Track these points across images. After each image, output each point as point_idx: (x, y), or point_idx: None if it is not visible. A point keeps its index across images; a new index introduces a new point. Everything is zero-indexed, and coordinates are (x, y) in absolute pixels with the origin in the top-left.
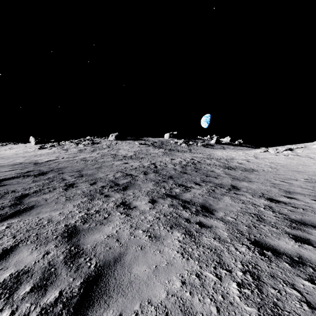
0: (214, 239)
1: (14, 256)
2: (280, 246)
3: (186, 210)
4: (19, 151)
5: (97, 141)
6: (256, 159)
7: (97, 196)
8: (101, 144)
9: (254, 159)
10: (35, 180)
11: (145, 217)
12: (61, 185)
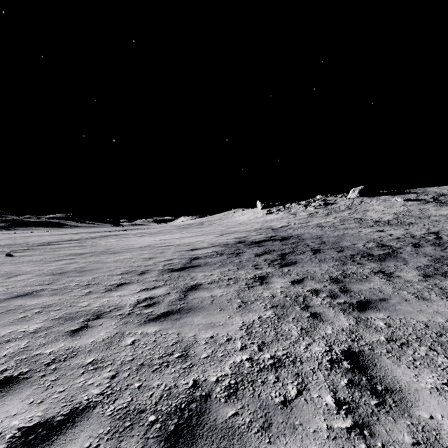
0: None
1: (306, 283)
2: None
3: None
4: (250, 217)
5: (330, 201)
6: None
7: (349, 262)
8: (338, 204)
9: None
10: (283, 244)
11: (411, 285)
12: (308, 250)
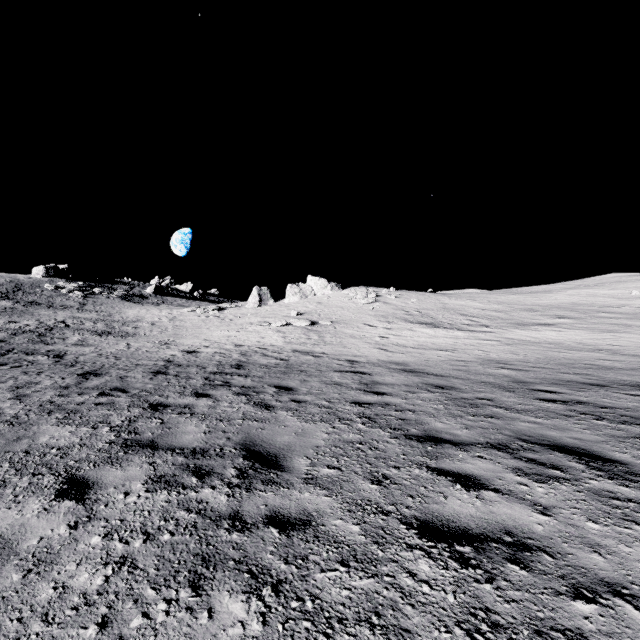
0: None
1: None
2: None
3: None
4: None
5: None
6: (169, 321)
7: None
8: None
9: (167, 321)
10: None
11: None
12: None
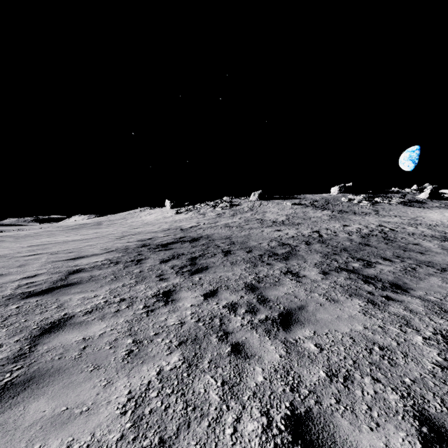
0: (403, 310)
1: (220, 295)
2: None
3: (369, 284)
4: (158, 217)
5: (235, 203)
6: None
7: (259, 264)
8: (242, 206)
9: None
10: (193, 246)
11: (318, 285)
12: (219, 252)
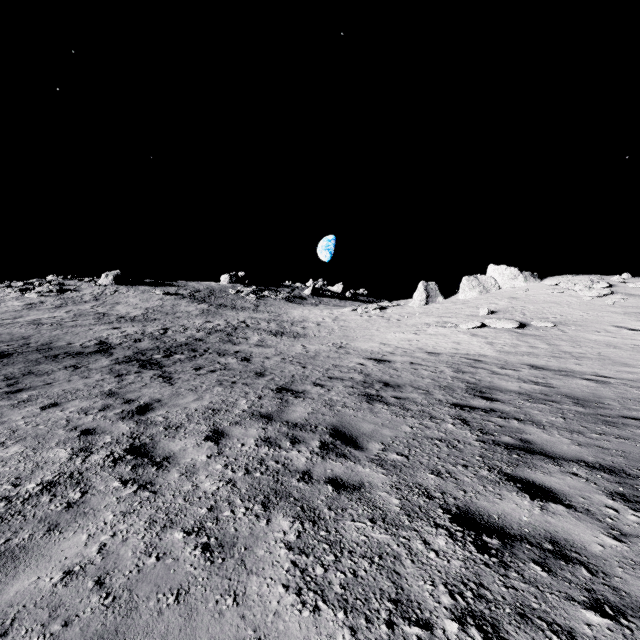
0: (134, 376)
1: None
2: (176, 376)
3: (141, 367)
4: None
5: (71, 287)
6: (332, 321)
7: (46, 362)
8: (81, 293)
9: (330, 321)
10: None
11: (90, 371)
12: None
